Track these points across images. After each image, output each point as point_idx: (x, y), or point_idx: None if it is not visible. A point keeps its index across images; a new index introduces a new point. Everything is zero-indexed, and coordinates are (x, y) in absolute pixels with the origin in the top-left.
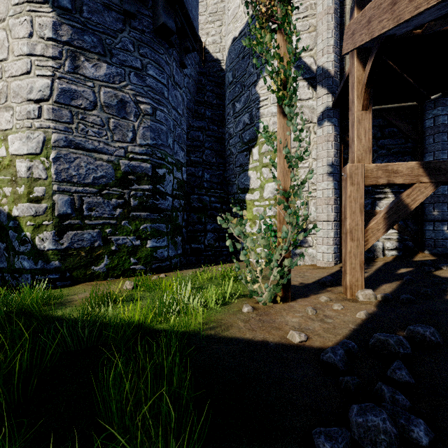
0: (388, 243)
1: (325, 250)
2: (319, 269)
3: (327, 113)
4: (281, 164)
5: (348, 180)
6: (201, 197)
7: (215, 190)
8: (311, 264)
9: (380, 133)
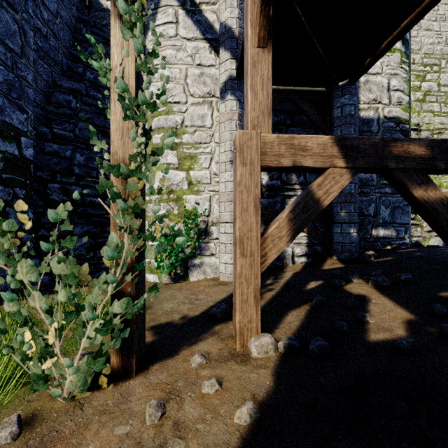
0: (297, 249)
1: (228, 260)
2: (220, 285)
3: (230, 84)
4: (118, 114)
5: (238, 157)
6: (67, 187)
7: (93, 179)
8: (213, 277)
9: (290, 120)
